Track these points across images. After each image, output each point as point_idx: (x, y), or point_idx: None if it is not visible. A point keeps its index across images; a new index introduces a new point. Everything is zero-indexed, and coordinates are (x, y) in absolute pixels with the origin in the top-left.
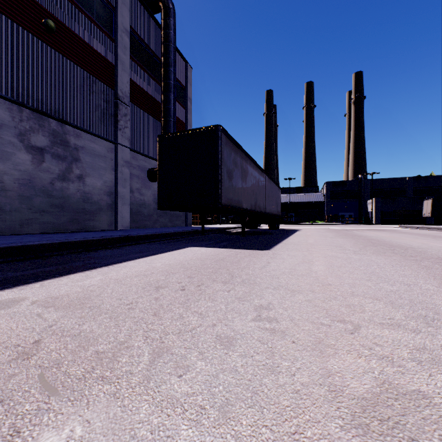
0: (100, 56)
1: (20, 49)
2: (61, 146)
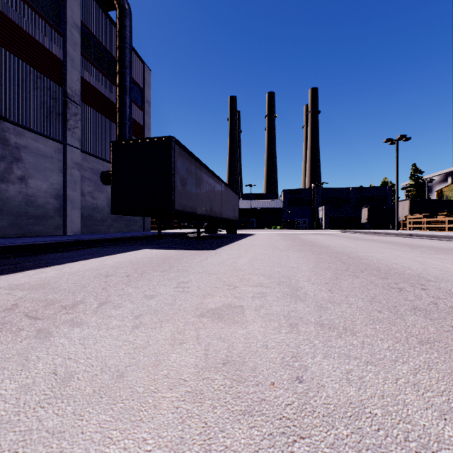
0: (46, 51)
1: None
2: None
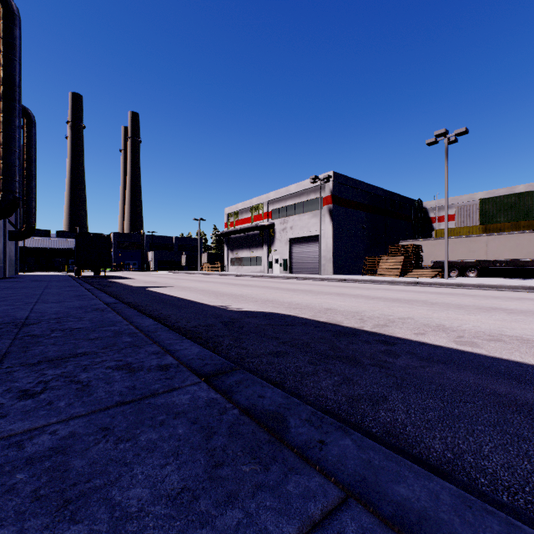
0: None
1: None
2: None
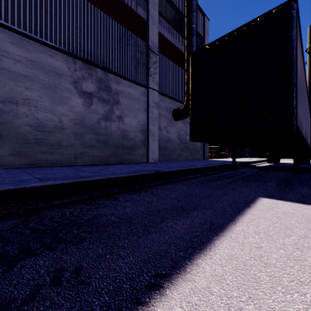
0: (135, 14)
1: (74, 10)
2: (105, 91)
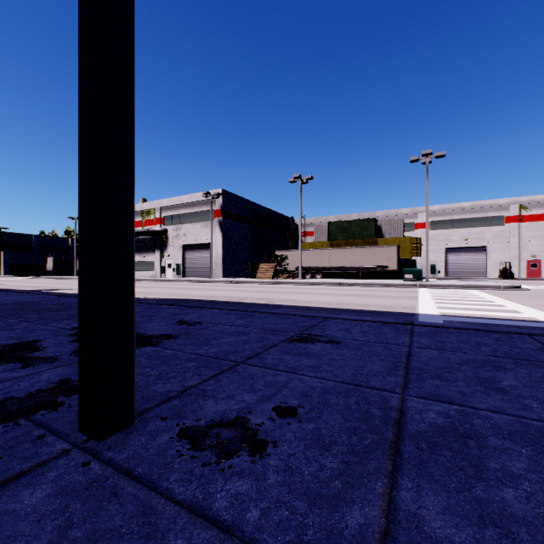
0: None
1: None
2: None
